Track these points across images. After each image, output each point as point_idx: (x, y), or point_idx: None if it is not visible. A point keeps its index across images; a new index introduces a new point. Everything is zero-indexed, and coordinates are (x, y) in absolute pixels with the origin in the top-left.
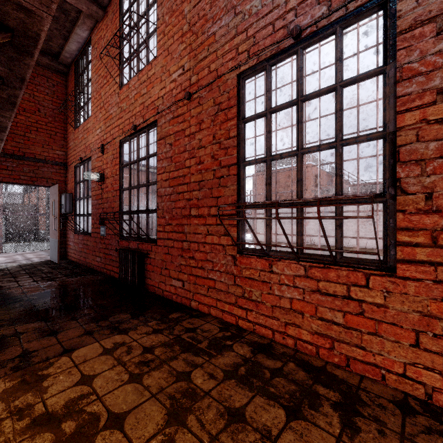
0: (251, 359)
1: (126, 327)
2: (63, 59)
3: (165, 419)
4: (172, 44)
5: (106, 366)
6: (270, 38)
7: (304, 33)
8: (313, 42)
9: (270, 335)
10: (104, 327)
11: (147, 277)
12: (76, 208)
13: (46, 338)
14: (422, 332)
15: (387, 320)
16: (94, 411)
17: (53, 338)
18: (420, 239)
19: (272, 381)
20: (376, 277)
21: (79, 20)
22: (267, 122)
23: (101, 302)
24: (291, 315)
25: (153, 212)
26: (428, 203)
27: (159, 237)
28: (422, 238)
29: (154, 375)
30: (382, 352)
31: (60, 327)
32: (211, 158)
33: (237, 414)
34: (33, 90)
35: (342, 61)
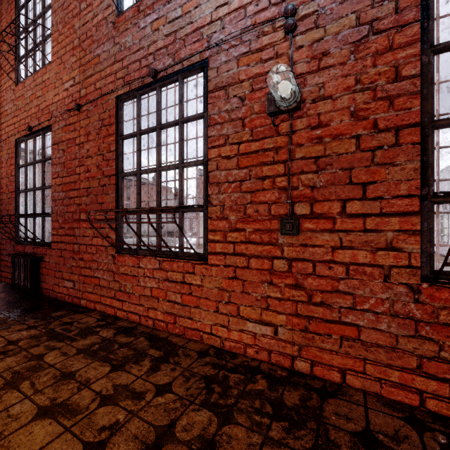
0: (110, 339)
1: None
2: None
3: (0, 387)
4: (64, 54)
5: None
6: (139, 72)
7: (159, 75)
8: (166, 84)
9: (139, 320)
10: None
11: (42, 281)
12: None
13: None
14: (220, 301)
15: (203, 296)
16: None
17: None
18: (219, 237)
19: (116, 351)
20: (198, 265)
21: None
22: (137, 141)
23: None
24: (151, 301)
25: (48, 216)
26: (222, 213)
27: (53, 240)
28: (220, 237)
29: (7, 360)
30: (201, 320)
31: None
32: (96, 167)
33: (69, 375)
34: None
35: (182, 103)
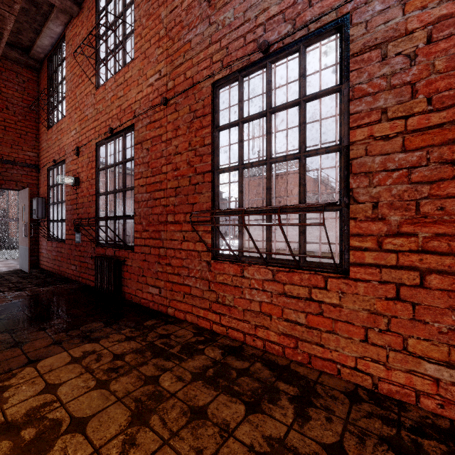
0: (221, 361)
1: (98, 335)
2: (34, 53)
3: (128, 420)
4: (148, 48)
5: (73, 374)
6: (242, 50)
7: (272, 48)
8: (280, 57)
9: (242, 338)
10: (75, 336)
11: (123, 285)
12: (49, 214)
13: (10, 349)
14: (370, 328)
15: (342, 319)
16: (56, 417)
17: (18, 350)
18: (368, 244)
19: (237, 380)
20: (333, 279)
21: (52, 14)
22: (239, 131)
23: (73, 312)
24: (260, 318)
25: (130, 218)
26: (374, 212)
27: (136, 243)
28: (370, 243)
29: (121, 380)
30: (338, 348)
31: (26, 338)
32: (187, 164)
33: (199, 411)
34: (0, 85)
35: (305, 77)
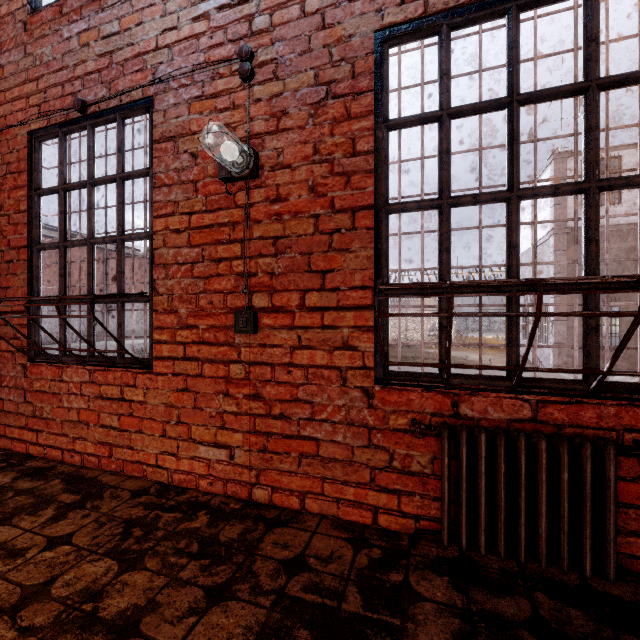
0: (4, 485)
1: None
2: None
3: None
4: None
5: None
6: (61, 101)
7: (90, 109)
8: (100, 122)
9: (61, 456)
10: None
11: None
12: None
13: None
14: (168, 422)
15: (148, 416)
16: None
17: None
18: (167, 337)
19: (7, 501)
20: (141, 375)
21: None
22: (60, 200)
23: None
24: (79, 428)
25: None
26: (171, 304)
27: None
28: (168, 336)
29: None
30: (145, 448)
31: None
32: None
33: None
34: None
35: (122, 152)
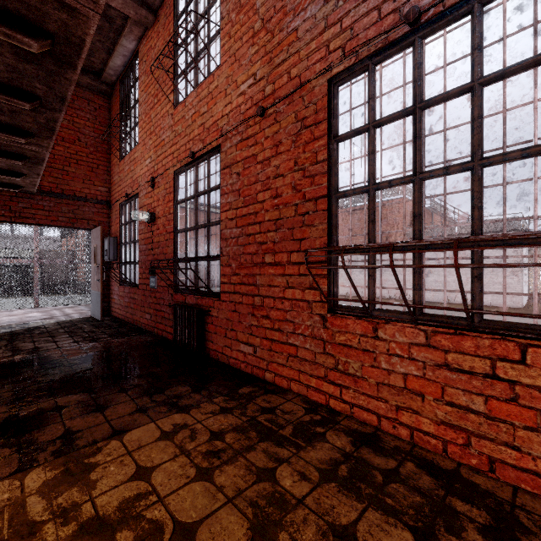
0: (353, 454)
1: (186, 403)
2: (106, 77)
3: (248, 535)
4: (239, 48)
5: (166, 455)
6: (375, 28)
7: (424, 16)
8: (438, 28)
9: (375, 421)
10: (160, 402)
11: (207, 340)
12: (121, 255)
13: (92, 414)
14: None
15: None
16: (156, 518)
17: (100, 415)
18: None
19: (387, 488)
20: (538, 349)
21: (126, 28)
22: (370, 139)
23: (154, 370)
24: (404, 396)
25: (215, 259)
26: None
27: (223, 290)
28: None
29: (227, 471)
30: None
31: (107, 401)
32: (292, 189)
33: (345, 534)
34: (73, 115)
35: (482, 49)
